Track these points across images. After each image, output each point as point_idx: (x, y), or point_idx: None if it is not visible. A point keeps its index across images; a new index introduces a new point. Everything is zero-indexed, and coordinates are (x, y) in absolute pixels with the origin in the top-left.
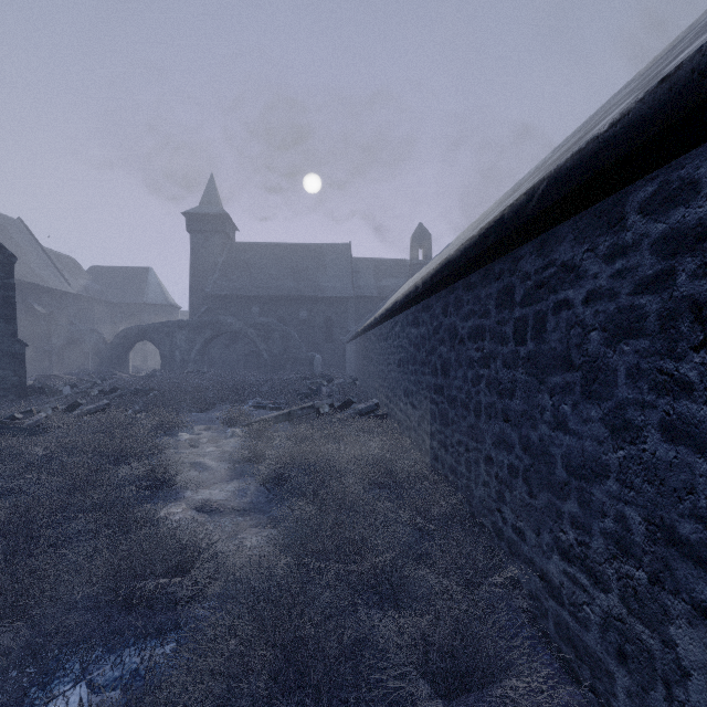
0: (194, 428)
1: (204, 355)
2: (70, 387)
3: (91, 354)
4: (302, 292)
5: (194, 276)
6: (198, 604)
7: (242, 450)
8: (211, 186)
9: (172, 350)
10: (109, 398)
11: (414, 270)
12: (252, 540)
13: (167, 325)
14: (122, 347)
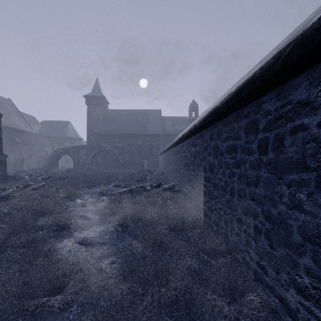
0: (85, 196)
1: (93, 161)
2: (29, 176)
3: (41, 160)
4: (138, 132)
5: (89, 125)
6: (70, 309)
7: (106, 209)
8: (97, 83)
9: (78, 159)
10: (46, 181)
11: (190, 121)
12: (106, 263)
13: (76, 147)
14: (55, 157)
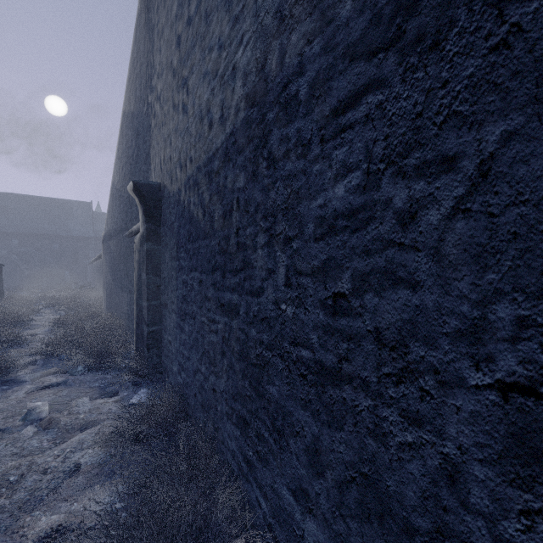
0: None
1: None
2: None
3: None
4: (54, 232)
5: None
6: None
7: (48, 295)
8: None
9: None
10: None
11: None
12: None
13: None
14: None
